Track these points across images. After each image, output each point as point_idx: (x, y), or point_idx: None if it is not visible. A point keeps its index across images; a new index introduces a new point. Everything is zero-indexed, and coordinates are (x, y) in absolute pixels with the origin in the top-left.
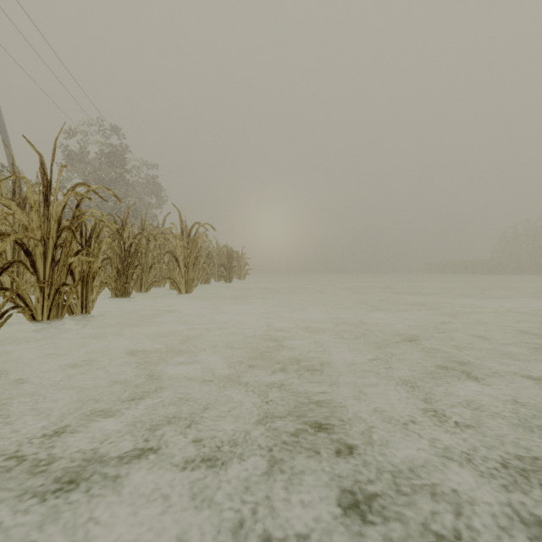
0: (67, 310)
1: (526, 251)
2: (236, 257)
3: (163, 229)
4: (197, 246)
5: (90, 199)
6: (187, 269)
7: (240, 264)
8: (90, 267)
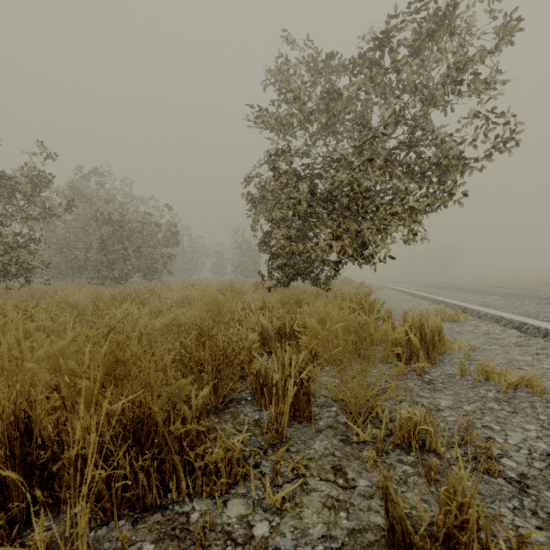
0: None
1: None
2: None
3: None
4: None
5: None
6: None
7: None
8: None
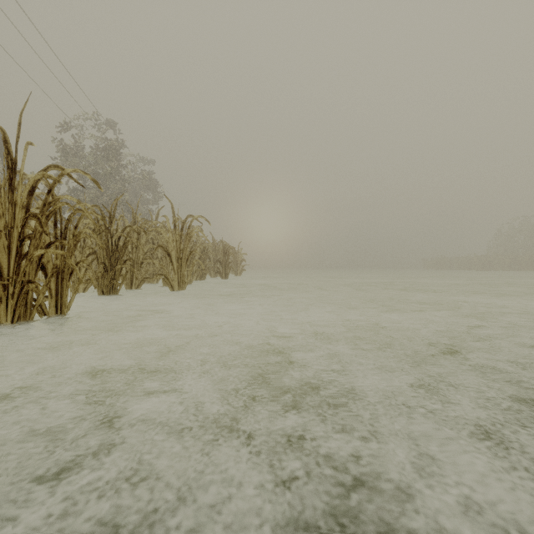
0: (37, 311)
1: (521, 247)
2: (232, 252)
3: (155, 222)
4: (192, 241)
5: (59, 181)
6: (180, 265)
7: (237, 260)
8: (65, 261)
